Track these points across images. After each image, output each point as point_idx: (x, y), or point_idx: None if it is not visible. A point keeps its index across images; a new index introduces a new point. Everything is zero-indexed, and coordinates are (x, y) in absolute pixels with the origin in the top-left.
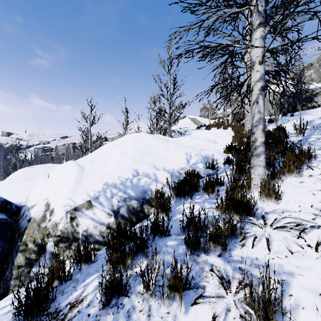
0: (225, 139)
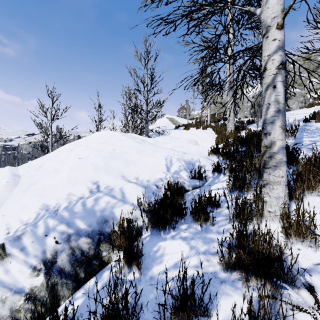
0: (207, 140)
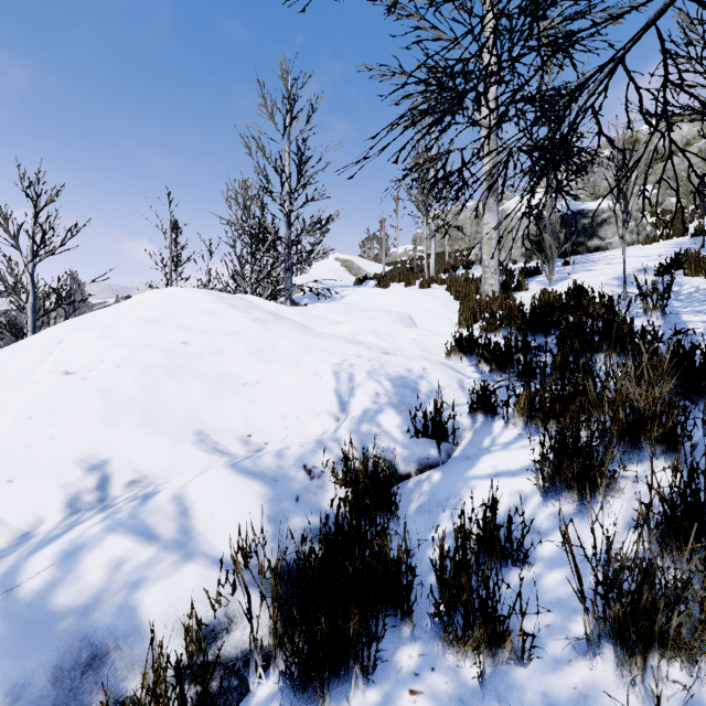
0: (436, 314)
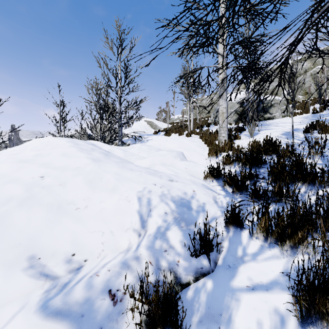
0: (196, 152)
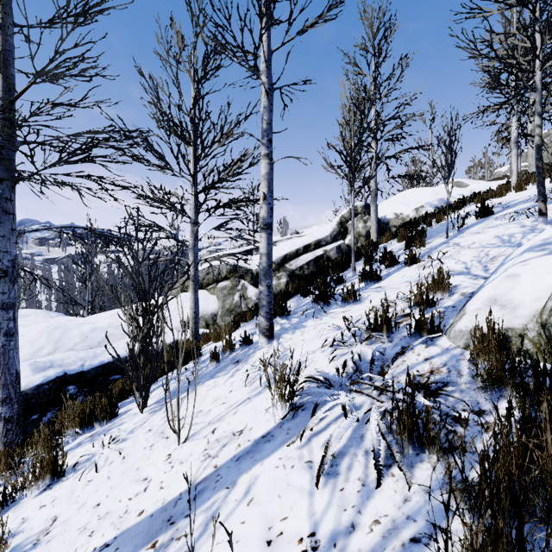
0: None
